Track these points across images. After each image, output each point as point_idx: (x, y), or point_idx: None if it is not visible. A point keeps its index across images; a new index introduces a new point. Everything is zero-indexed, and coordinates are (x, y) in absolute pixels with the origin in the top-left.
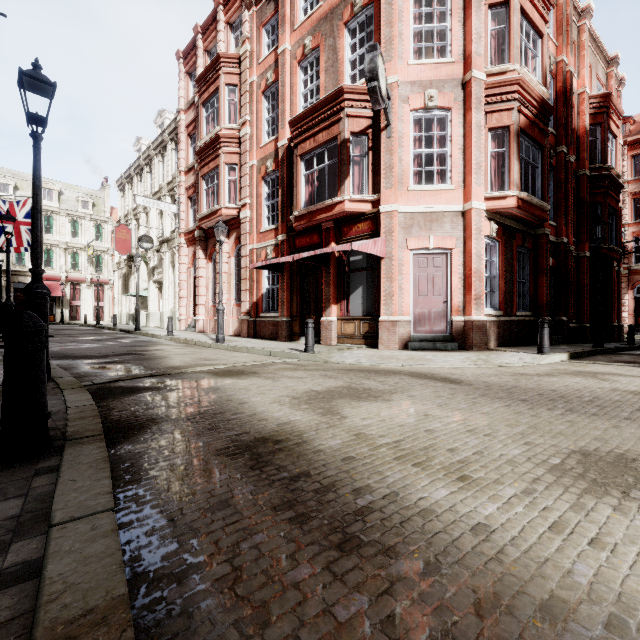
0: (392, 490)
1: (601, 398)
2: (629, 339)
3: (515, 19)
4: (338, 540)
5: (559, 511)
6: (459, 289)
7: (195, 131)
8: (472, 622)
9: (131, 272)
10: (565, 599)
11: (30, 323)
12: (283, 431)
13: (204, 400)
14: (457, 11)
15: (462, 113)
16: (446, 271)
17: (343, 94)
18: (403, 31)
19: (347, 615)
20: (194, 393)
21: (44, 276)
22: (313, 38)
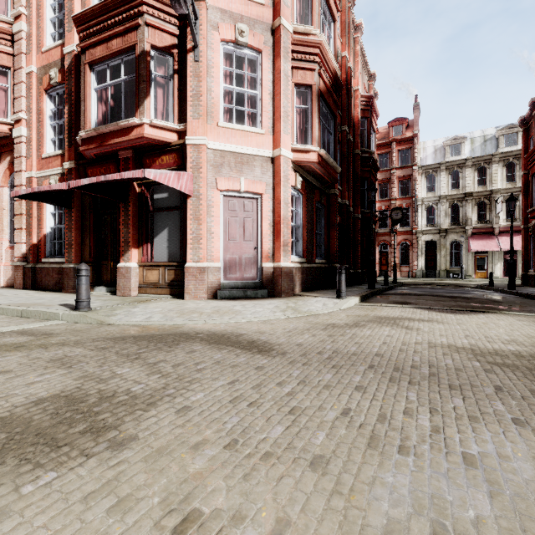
0: None
1: (437, 365)
2: (385, 281)
3: None
4: None
5: None
6: (269, 235)
7: None
8: None
9: None
10: None
11: None
12: None
13: None
14: None
15: (272, 59)
16: (257, 216)
17: None
18: None
19: None
20: None
21: None
22: None
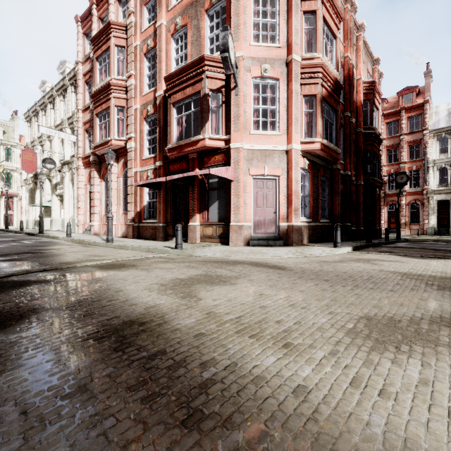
0: (232, 361)
1: (374, 277)
2: (386, 237)
3: (319, 23)
4: (182, 416)
5: (356, 368)
6: (284, 204)
7: (91, 79)
8: None
9: (37, 187)
10: None
11: None
12: (148, 314)
13: (86, 290)
14: (283, 12)
15: (286, 83)
16: (275, 191)
17: (204, 61)
18: (246, 21)
19: None
20: (78, 284)
21: None
22: (182, 18)
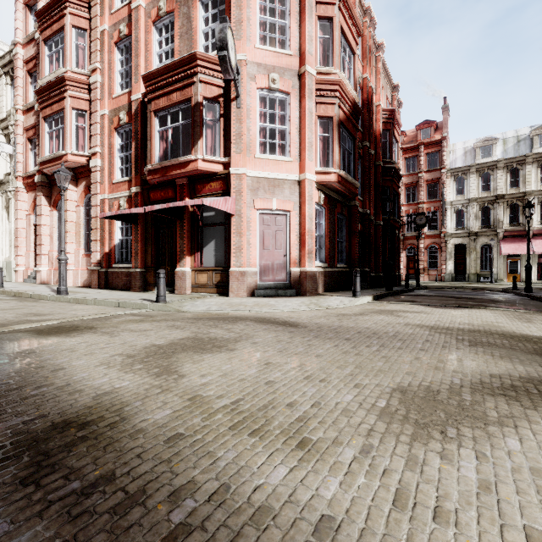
0: (222, 482)
1: (401, 332)
2: (406, 284)
3: (337, 33)
4: None
5: (398, 472)
6: (296, 245)
7: (36, 69)
8: None
9: None
10: None
11: None
12: (98, 406)
13: (2, 370)
14: (294, 13)
15: (298, 99)
16: (286, 229)
17: (196, 60)
18: (251, 17)
19: None
20: None
21: None
22: (168, 2)
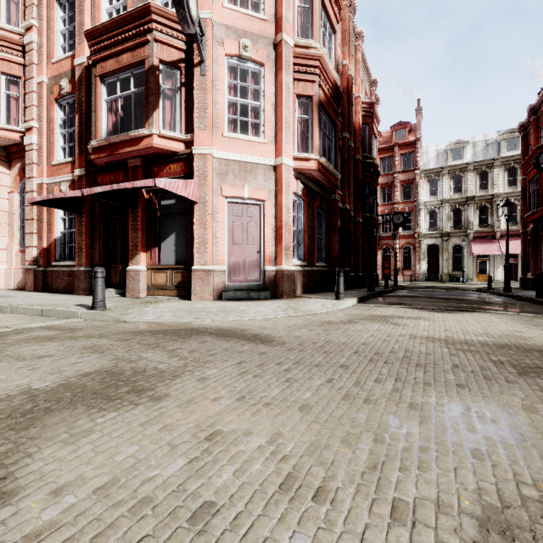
0: None
1: (412, 351)
2: (386, 284)
3: (317, 3)
4: None
5: None
6: (271, 240)
7: None
8: None
9: None
10: None
11: None
12: None
13: None
14: None
15: (274, 72)
16: (260, 222)
17: (151, 13)
18: None
19: None
20: None
21: None
22: None
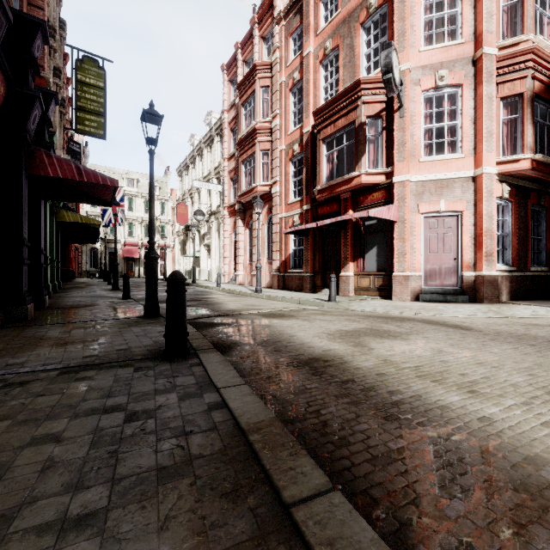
0: (416, 394)
1: None
2: None
3: None
4: (383, 415)
5: None
6: (469, 247)
7: (235, 126)
8: (477, 459)
9: (187, 238)
10: (545, 457)
11: (180, 277)
12: (328, 355)
13: (263, 333)
14: None
15: (473, 87)
16: (456, 231)
17: (360, 85)
18: (415, 23)
19: (395, 447)
20: (254, 328)
21: (128, 243)
22: (333, 40)
